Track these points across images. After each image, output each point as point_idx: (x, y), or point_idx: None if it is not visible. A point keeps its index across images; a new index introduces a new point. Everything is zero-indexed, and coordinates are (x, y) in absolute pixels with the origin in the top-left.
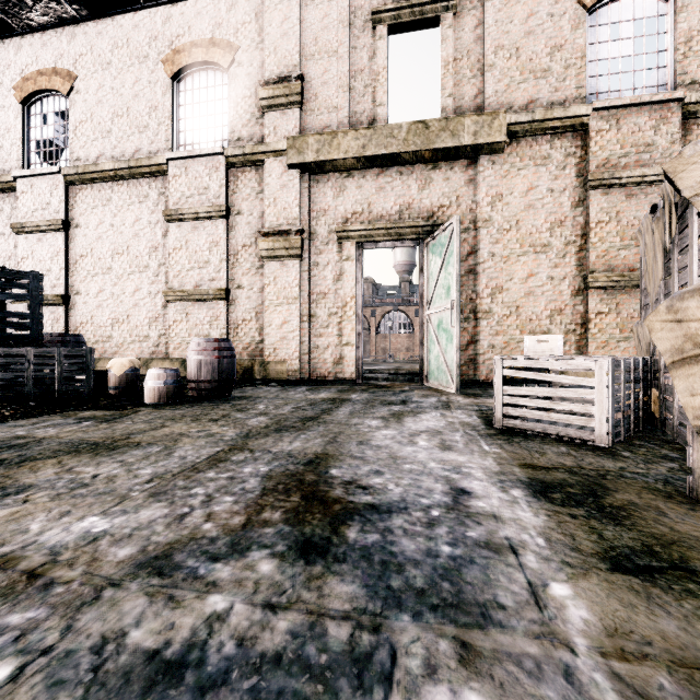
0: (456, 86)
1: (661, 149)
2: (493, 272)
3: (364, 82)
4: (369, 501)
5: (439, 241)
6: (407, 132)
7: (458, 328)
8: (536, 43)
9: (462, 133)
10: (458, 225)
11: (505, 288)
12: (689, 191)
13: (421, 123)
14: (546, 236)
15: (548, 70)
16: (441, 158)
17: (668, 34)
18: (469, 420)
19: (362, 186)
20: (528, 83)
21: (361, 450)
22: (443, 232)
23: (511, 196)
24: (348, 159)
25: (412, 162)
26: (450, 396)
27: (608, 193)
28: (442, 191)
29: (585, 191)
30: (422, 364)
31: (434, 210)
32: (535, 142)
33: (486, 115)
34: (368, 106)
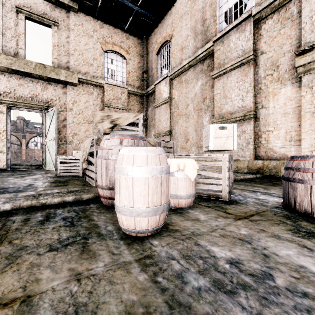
0: (59, 56)
1: (122, 100)
2: (73, 128)
3: (12, 34)
4: (2, 188)
5: (49, 113)
6: (35, 66)
7: (56, 147)
8: (88, 54)
9: (60, 75)
10: (56, 110)
11: (78, 134)
12: (96, 121)
13: (42, 64)
14: (92, 118)
15: (92, 65)
16: (52, 81)
17: (125, 69)
18: (51, 175)
19: (10, 81)
20: (86, 66)
21: (3, 183)
22: (51, 111)
23: (80, 102)
24: (1, 66)
25: (38, 78)
26: (51, 171)
27: (109, 109)
28: (52, 94)
29: (103, 107)
30: (43, 161)
31: (49, 100)
32: (88, 87)
33: (70, 71)
34: (14, 46)
